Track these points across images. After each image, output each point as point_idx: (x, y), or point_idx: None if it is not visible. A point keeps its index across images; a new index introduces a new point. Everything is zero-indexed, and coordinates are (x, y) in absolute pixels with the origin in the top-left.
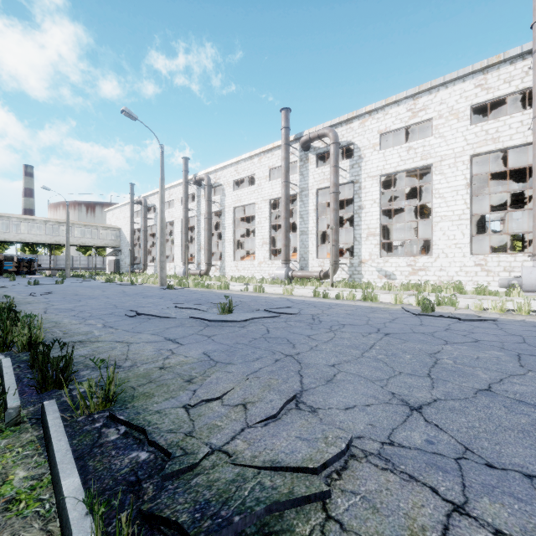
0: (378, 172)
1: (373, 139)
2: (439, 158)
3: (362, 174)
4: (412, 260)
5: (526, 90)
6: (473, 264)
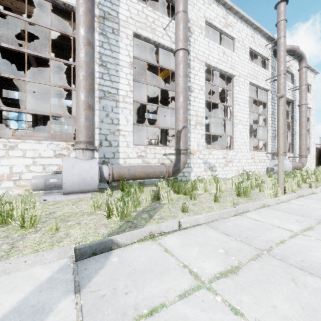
0: (205, 59)
1: (201, 20)
2: (238, 73)
3: (191, 51)
4: (226, 153)
5: (263, 57)
6: (250, 157)
